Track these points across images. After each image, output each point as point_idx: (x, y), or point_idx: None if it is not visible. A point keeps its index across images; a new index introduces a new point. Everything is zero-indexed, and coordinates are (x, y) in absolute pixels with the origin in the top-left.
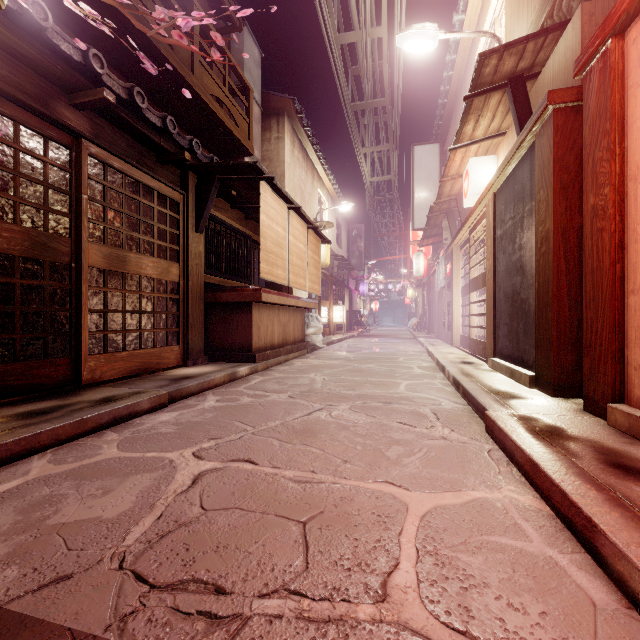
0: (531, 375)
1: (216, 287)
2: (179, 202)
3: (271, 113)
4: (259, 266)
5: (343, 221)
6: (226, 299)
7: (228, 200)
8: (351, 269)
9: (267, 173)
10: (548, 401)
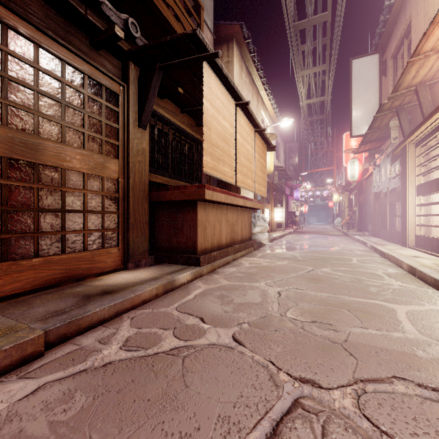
0: None
1: (163, 187)
2: (118, 94)
3: (222, 41)
4: None
5: (281, 141)
6: (169, 198)
7: (177, 103)
8: (288, 179)
9: (210, 50)
10: None
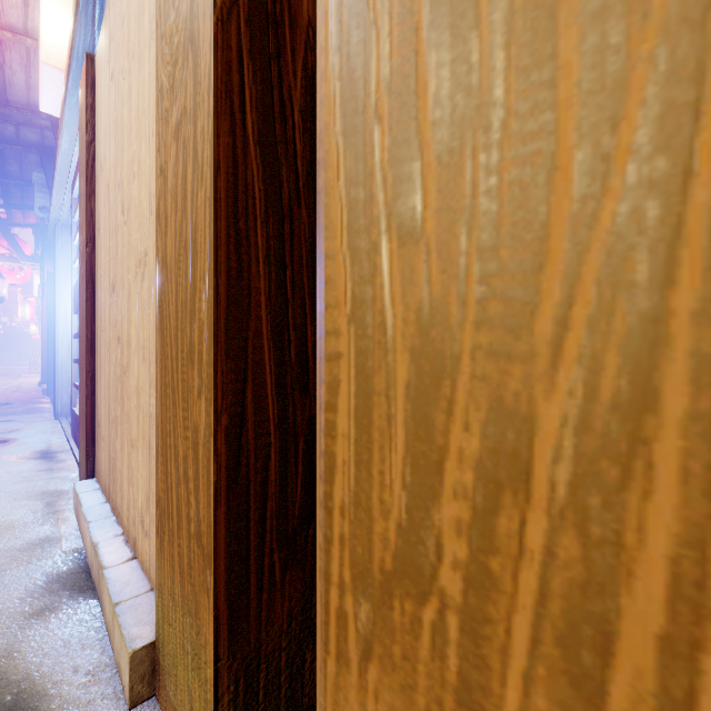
0: (40, 382)
1: None
2: None
3: None
4: None
5: None
6: None
7: None
8: None
9: None
10: (36, 388)
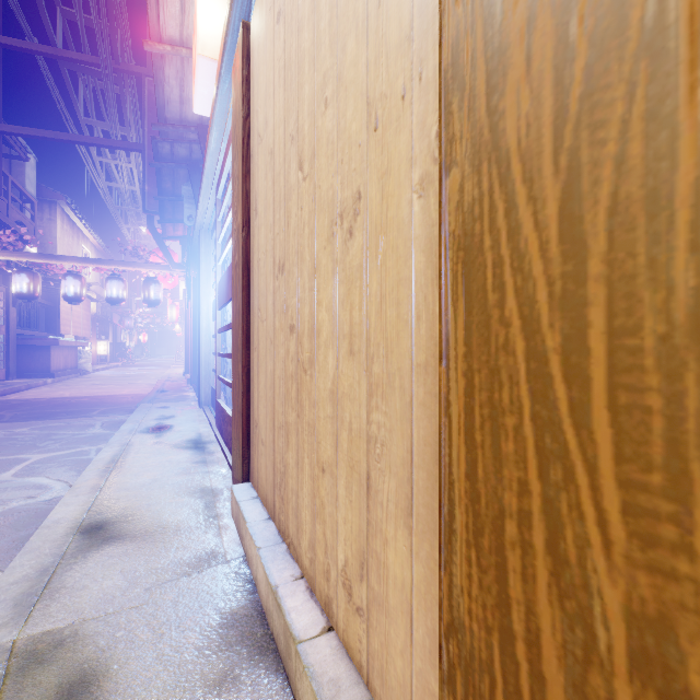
0: (184, 372)
1: (21, 336)
2: (5, 292)
3: (44, 199)
4: (40, 317)
5: None
6: (34, 344)
7: None
8: (115, 307)
9: None
10: (182, 378)
